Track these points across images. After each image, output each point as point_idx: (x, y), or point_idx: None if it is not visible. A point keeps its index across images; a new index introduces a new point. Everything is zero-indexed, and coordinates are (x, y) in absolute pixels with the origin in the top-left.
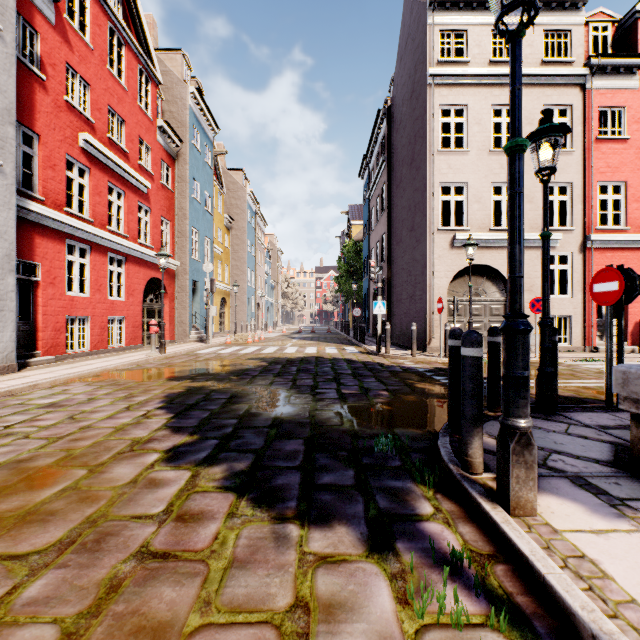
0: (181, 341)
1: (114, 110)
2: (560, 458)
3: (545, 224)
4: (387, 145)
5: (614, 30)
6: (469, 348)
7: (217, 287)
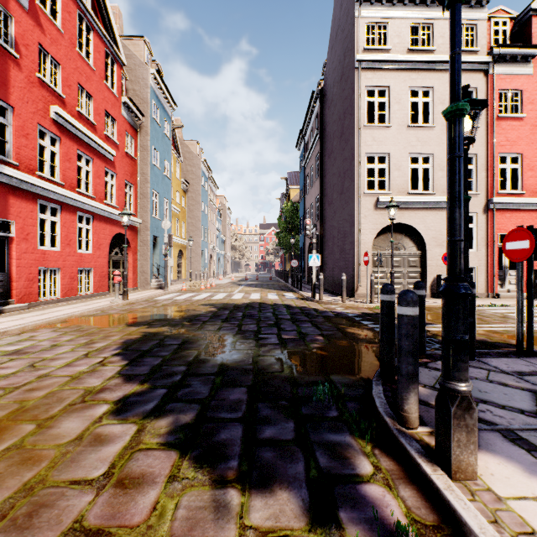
0: (143, 288)
1: (83, 87)
2: (487, 408)
3: (465, 189)
4: (320, 121)
5: (512, 25)
6: (405, 307)
7: (175, 241)
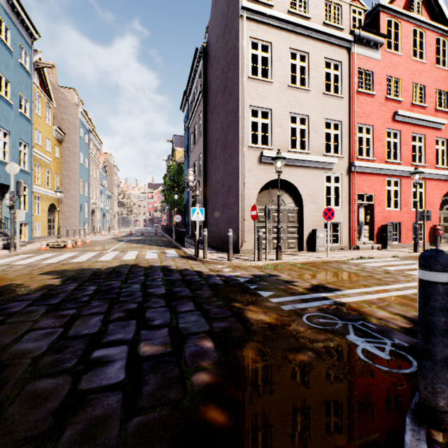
0: None
1: None
2: None
3: None
4: (203, 79)
5: (365, 17)
6: None
7: (44, 193)
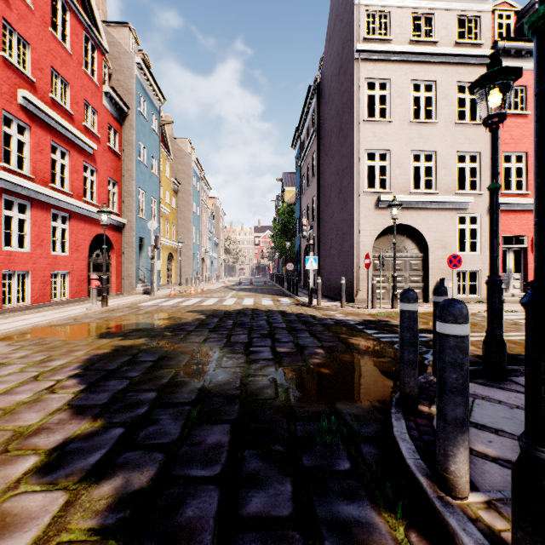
0: (128, 293)
1: (57, 72)
2: None
3: (494, 175)
4: (317, 117)
5: (516, 19)
6: (451, 324)
7: (164, 243)
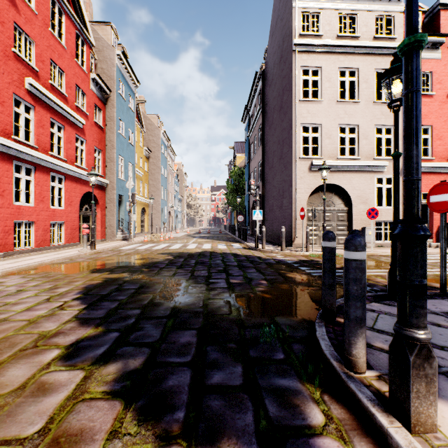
0: (110, 240)
1: (55, 63)
2: None
3: (396, 146)
4: (262, 97)
5: (423, 17)
6: (353, 252)
7: (139, 200)
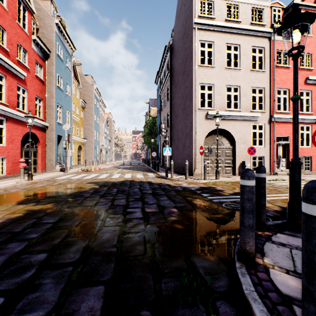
0: (49, 171)
1: None
2: None
3: (296, 89)
4: (170, 65)
5: (283, 12)
6: None
7: (76, 140)
